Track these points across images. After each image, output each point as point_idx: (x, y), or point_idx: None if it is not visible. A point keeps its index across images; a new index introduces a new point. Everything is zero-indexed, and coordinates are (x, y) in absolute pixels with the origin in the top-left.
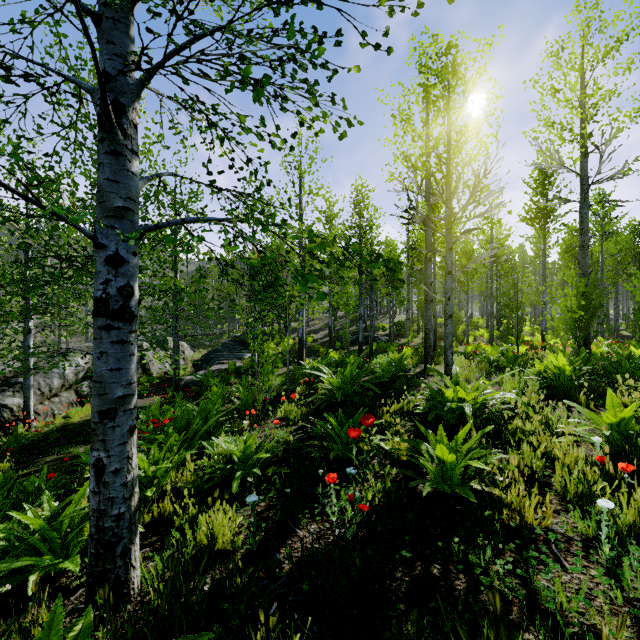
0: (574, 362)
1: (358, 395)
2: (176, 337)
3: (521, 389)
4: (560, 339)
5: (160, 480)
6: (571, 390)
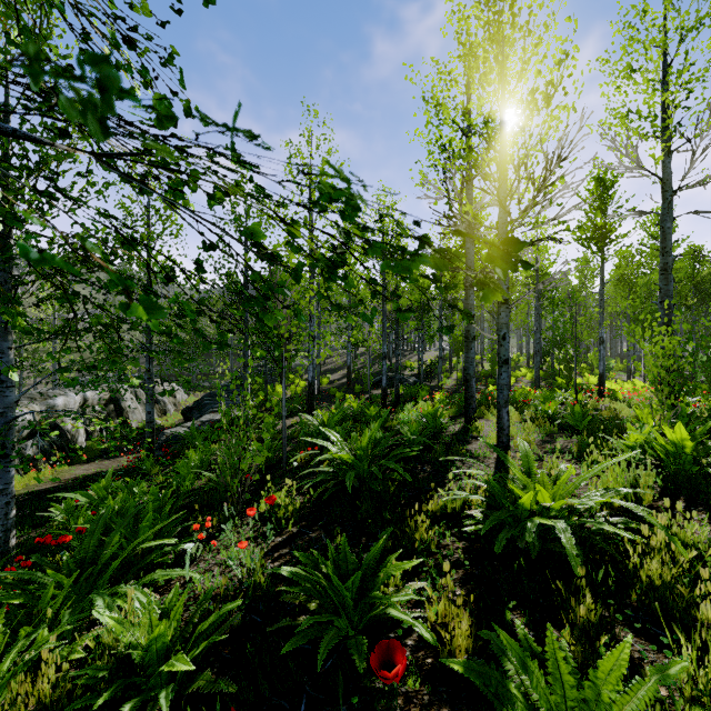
0: (696, 434)
1: (378, 479)
2: (149, 383)
3: (630, 482)
4: (656, 394)
5: None
6: (699, 480)
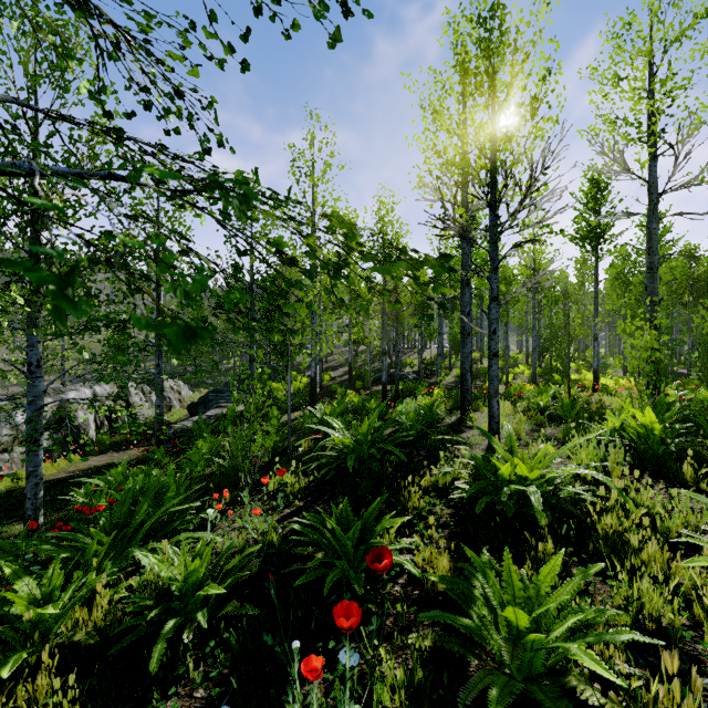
0: (665, 418)
1: (377, 460)
2: (159, 377)
3: (600, 458)
4: (635, 384)
5: (53, 624)
6: (665, 458)
